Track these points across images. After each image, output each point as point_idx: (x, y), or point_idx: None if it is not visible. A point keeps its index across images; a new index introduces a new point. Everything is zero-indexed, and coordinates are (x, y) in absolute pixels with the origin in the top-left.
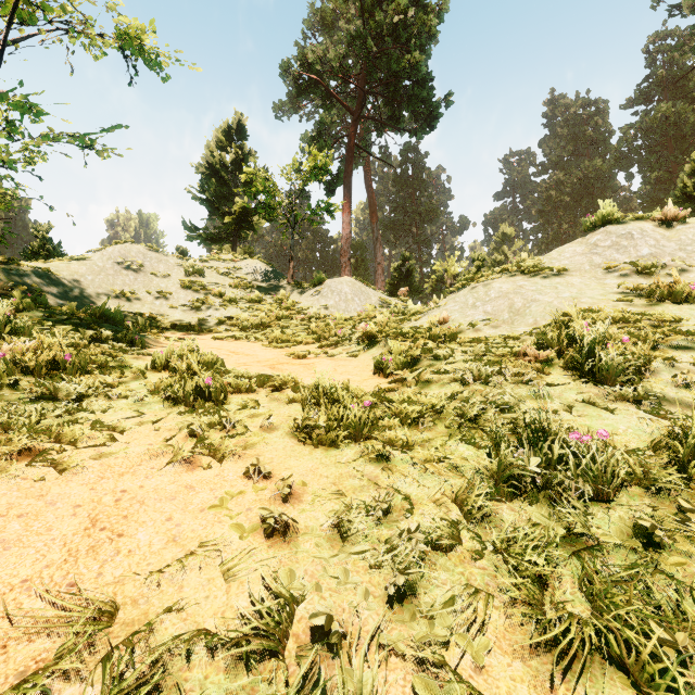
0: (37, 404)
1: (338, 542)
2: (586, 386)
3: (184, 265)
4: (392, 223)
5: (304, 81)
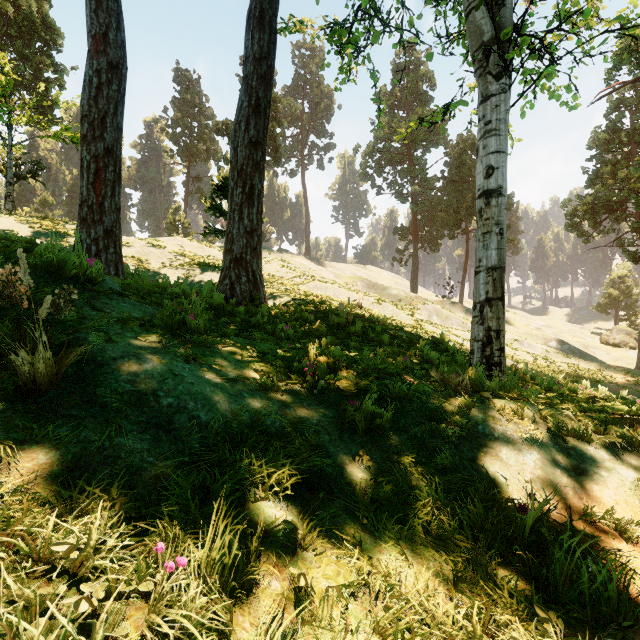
0: None
1: None
2: None
3: None
4: None
5: None
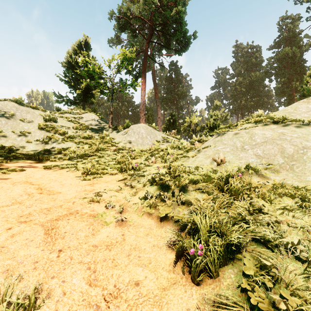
0: None
1: None
2: None
3: (43, 115)
4: (165, 98)
5: (121, 23)
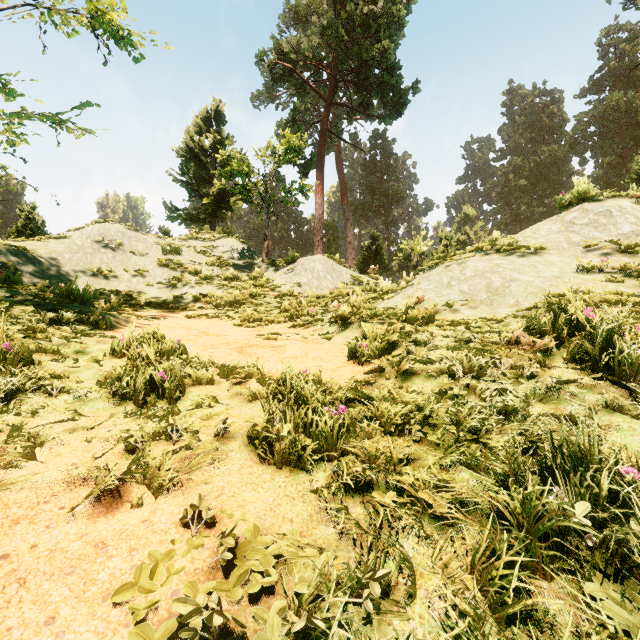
0: None
1: None
2: (602, 384)
3: (161, 244)
4: (362, 204)
5: (279, 71)
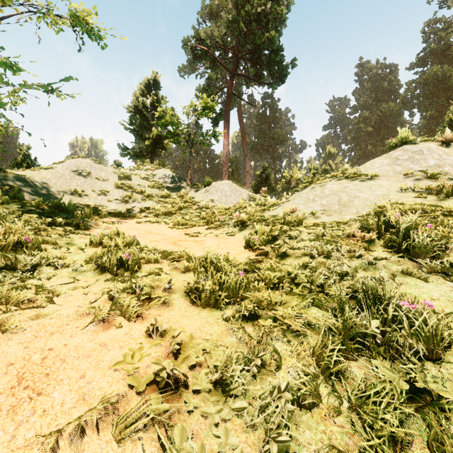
0: (0, 273)
1: (219, 398)
2: (402, 260)
3: (117, 172)
4: (256, 145)
5: (198, 51)
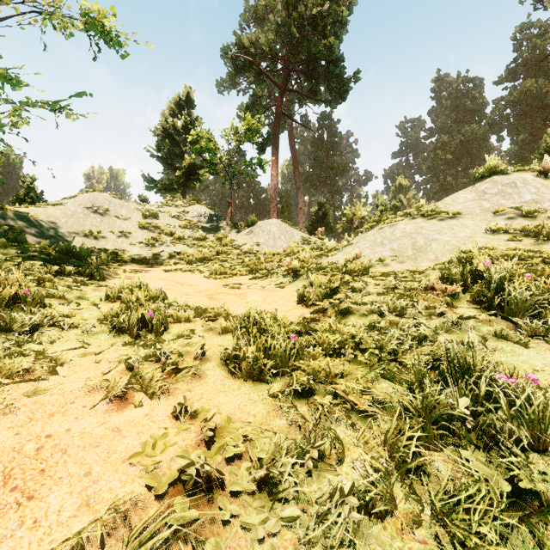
0: None
1: (264, 503)
2: (495, 320)
3: (141, 209)
4: (311, 176)
5: (240, 62)
